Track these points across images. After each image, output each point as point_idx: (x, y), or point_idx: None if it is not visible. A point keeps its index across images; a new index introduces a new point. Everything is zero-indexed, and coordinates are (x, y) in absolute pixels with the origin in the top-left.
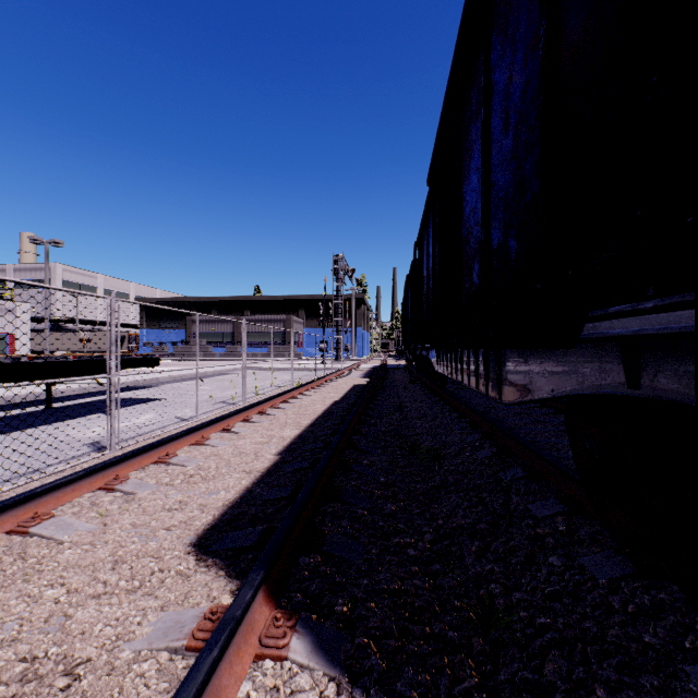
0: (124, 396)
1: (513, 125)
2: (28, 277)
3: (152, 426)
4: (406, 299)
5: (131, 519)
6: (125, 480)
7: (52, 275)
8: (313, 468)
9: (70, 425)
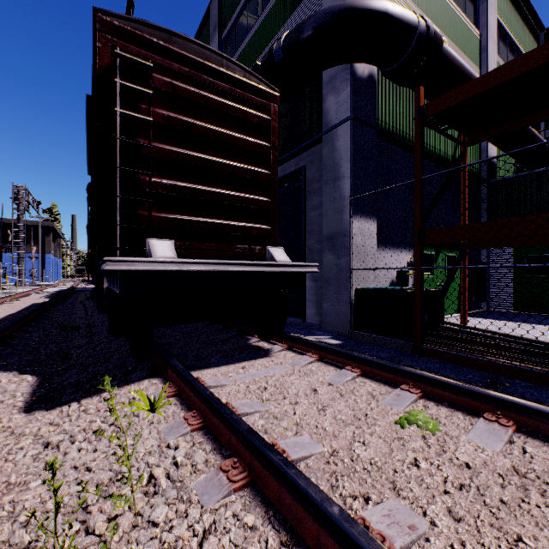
0: None
1: None
2: None
3: None
4: None
5: None
6: None
7: None
8: None
9: None
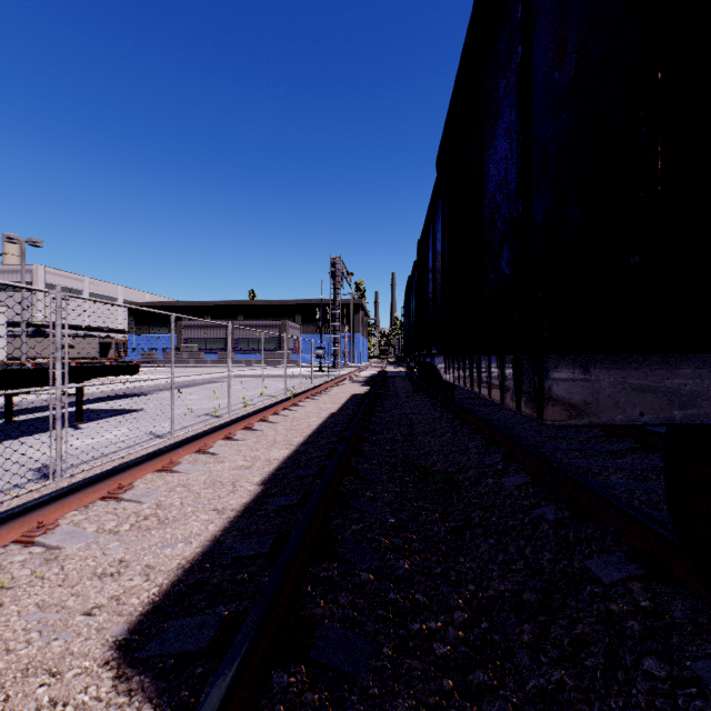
0: (101, 407)
1: (574, 47)
2: (8, 280)
3: (118, 445)
4: (407, 303)
5: (40, 596)
6: (53, 528)
7: (34, 277)
8: (303, 505)
9: (28, 443)
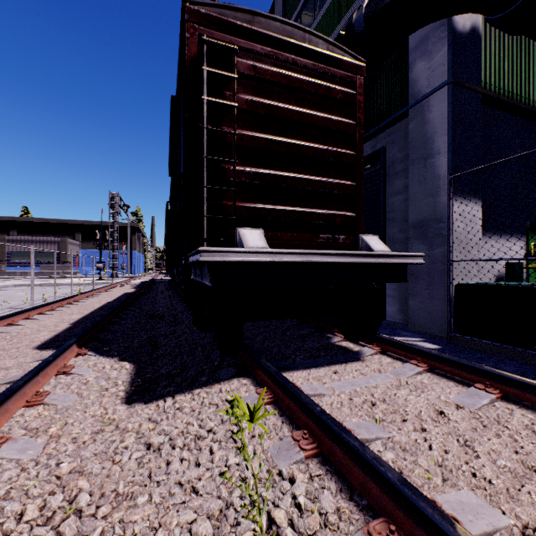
0: None
1: None
2: None
3: None
4: None
5: None
6: None
7: None
8: None
9: None
